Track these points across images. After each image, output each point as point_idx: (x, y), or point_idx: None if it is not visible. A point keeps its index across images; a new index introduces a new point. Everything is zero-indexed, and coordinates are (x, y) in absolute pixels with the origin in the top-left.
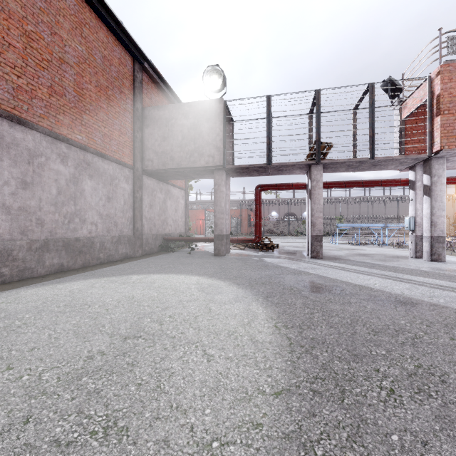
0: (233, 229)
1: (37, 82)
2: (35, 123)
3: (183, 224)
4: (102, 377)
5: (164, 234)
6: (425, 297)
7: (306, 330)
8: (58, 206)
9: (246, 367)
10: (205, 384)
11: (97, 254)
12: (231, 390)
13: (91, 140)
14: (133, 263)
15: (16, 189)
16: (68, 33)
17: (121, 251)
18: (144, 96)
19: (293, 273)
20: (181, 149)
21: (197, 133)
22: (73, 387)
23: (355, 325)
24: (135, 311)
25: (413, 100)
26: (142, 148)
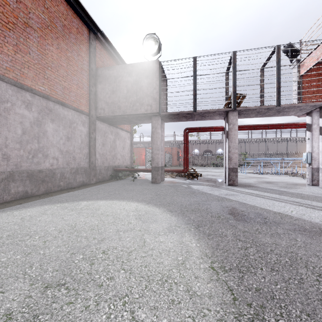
0: (166, 161)
1: (3, 40)
2: (1, 74)
3: (129, 158)
4: None
5: (114, 166)
6: None
7: (246, 275)
8: (22, 144)
9: None
10: None
11: (58, 182)
12: None
13: (53, 91)
14: (87, 190)
15: None
16: (32, 2)
17: (78, 179)
18: (98, 59)
19: (217, 200)
20: (126, 100)
21: (138, 87)
22: None
23: (298, 267)
24: (71, 243)
25: (310, 59)
26: (96, 99)
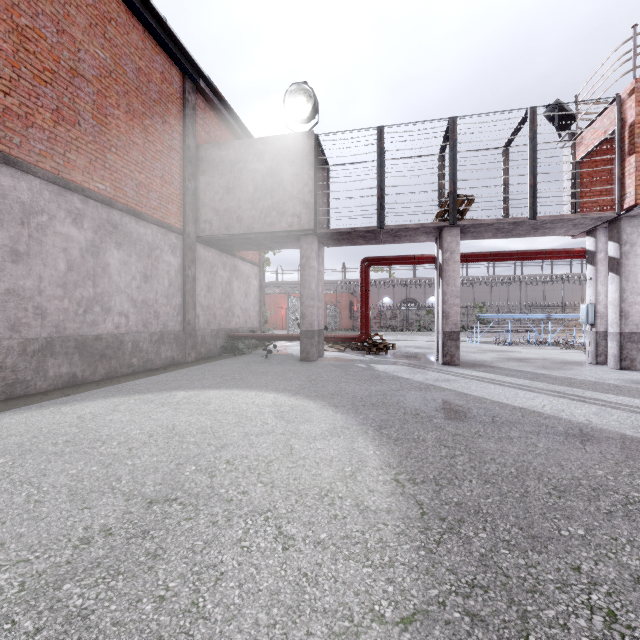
0: (328, 321)
1: (35, 102)
2: (32, 164)
3: (256, 315)
4: (99, 583)
5: (228, 330)
6: (626, 428)
7: (446, 488)
8: (68, 289)
9: (349, 561)
10: (277, 598)
11: (128, 358)
12: (324, 611)
13: (119, 190)
14: (181, 373)
15: (1, 262)
16: (84, 31)
17: (165, 354)
18: (200, 129)
19: (417, 389)
20: (252, 205)
21: (275, 182)
22: (44, 604)
23: (525, 479)
24: (173, 451)
25: (593, 132)
26: (195, 204)
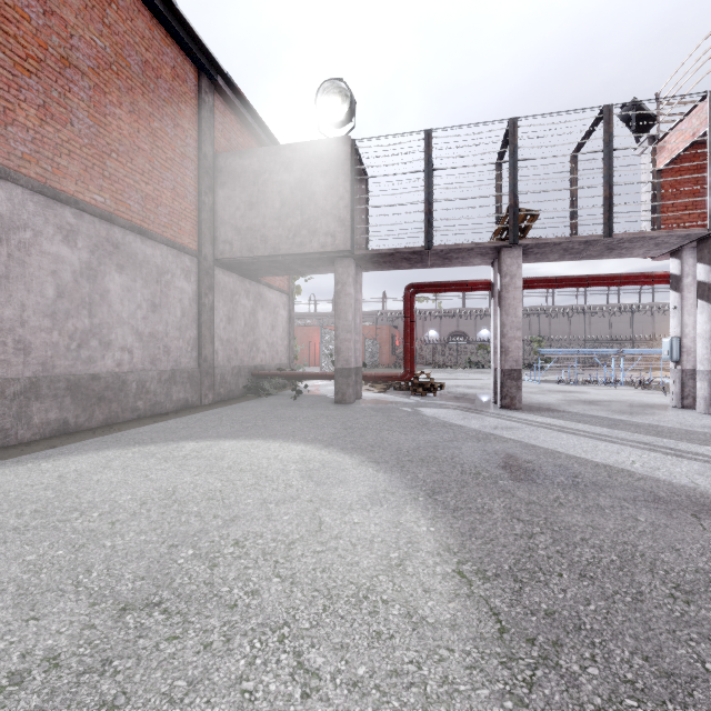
0: (367, 357)
1: (16, 96)
2: (12, 169)
3: (285, 350)
4: None
5: (252, 367)
6: None
7: (528, 587)
8: (57, 319)
9: None
10: None
11: (132, 401)
12: None
13: (121, 204)
14: (195, 418)
15: None
16: (78, 14)
17: (176, 395)
18: (219, 135)
19: (475, 439)
20: (279, 223)
21: (305, 196)
22: None
23: (634, 572)
24: (167, 526)
25: (678, 135)
26: (213, 222)
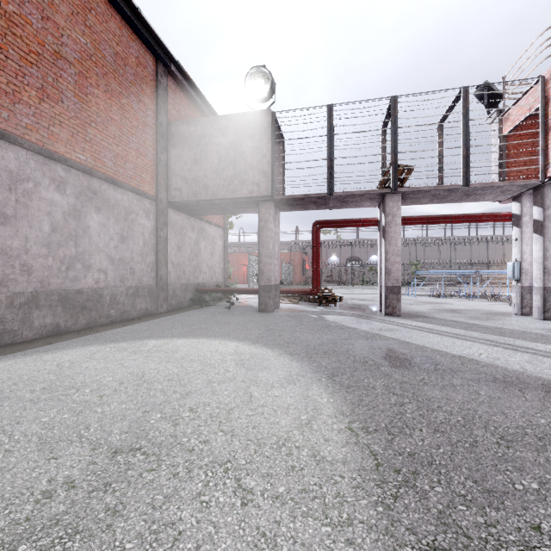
0: (284, 277)
1: (22, 81)
2: (19, 136)
3: (221, 271)
4: (55, 544)
5: (196, 284)
6: None
7: (398, 438)
8: (51, 248)
9: (307, 519)
10: None
11: (106, 310)
12: None
13: (99, 161)
14: (154, 323)
15: None
16: (67, 19)
17: (139, 306)
18: (171, 108)
19: (364, 338)
20: (217, 175)
21: (237, 154)
22: None
23: (473, 428)
24: (140, 398)
25: (519, 109)
26: (167, 174)
